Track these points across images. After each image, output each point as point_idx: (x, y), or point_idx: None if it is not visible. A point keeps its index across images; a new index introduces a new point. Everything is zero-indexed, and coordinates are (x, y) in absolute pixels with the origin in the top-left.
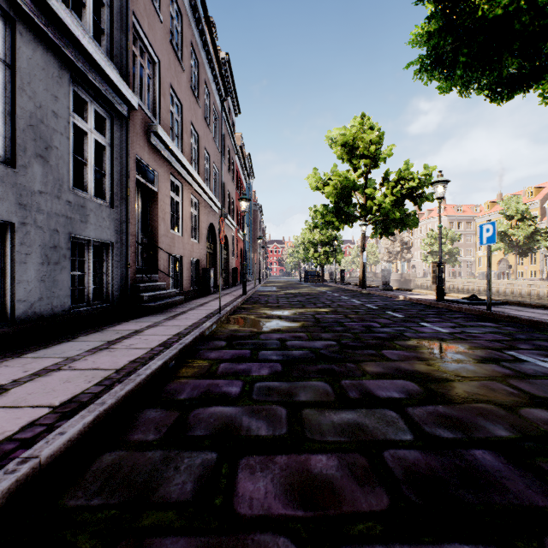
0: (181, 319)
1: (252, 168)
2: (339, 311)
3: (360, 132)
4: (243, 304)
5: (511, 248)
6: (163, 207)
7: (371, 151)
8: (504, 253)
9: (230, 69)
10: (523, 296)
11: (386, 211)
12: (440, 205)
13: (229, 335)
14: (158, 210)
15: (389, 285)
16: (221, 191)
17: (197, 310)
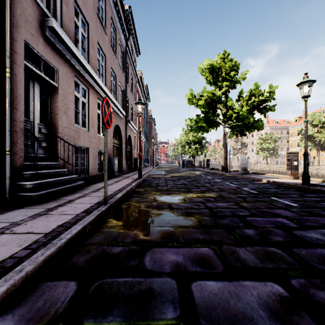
0: (51, 216)
1: (148, 94)
2: (225, 196)
3: (223, 63)
4: (137, 187)
5: (315, 146)
6: (65, 102)
7: (231, 75)
8: (310, 149)
9: (132, 19)
10: (324, 177)
11: (243, 117)
12: (306, 102)
13: (97, 253)
14: (59, 103)
15: (247, 170)
16: (125, 103)
17: (87, 197)
